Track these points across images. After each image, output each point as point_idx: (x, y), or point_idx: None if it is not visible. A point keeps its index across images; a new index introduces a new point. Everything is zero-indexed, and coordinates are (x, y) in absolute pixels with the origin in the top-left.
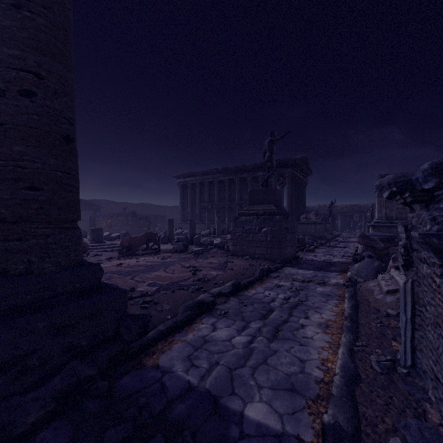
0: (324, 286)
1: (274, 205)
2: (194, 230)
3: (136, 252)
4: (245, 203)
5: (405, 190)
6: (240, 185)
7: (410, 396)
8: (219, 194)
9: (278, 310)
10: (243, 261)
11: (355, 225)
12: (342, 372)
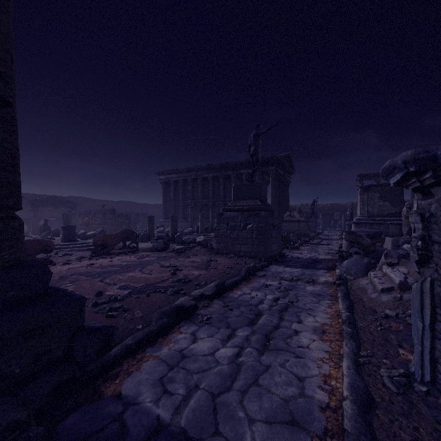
0: (314, 284)
1: (260, 200)
2: (175, 227)
3: (111, 251)
4: (229, 201)
5: (426, 168)
6: (224, 183)
7: (438, 424)
8: (203, 192)
9: (267, 313)
10: (228, 259)
11: (335, 223)
12: (353, 395)
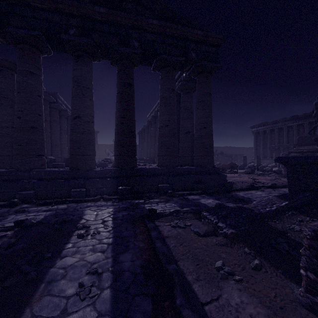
0: None
1: (317, 145)
2: (259, 162)
3: (225, 172)
4: None
5: None
6: (309, 128)
7: None
8: (288, 137)
9: None
10: None
11: None
12: None
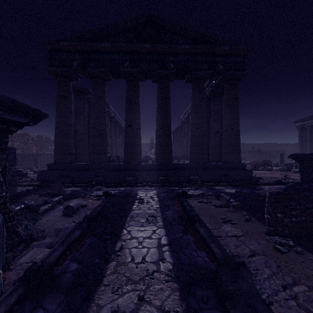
0: None
1: None
2: None
3: (258, 169)
4: None
5: None
6: None
7: None
8: None
9: None
10: None
11: None
12: None
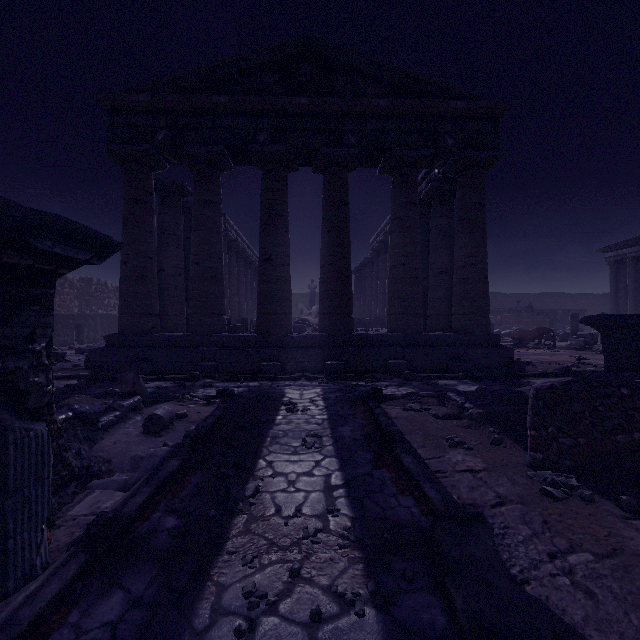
0: None
1: None
2: None
3: (527, 346)
4: None
5: None
6: None
7: None
8: None
9: None
10: None
11: None
12: None
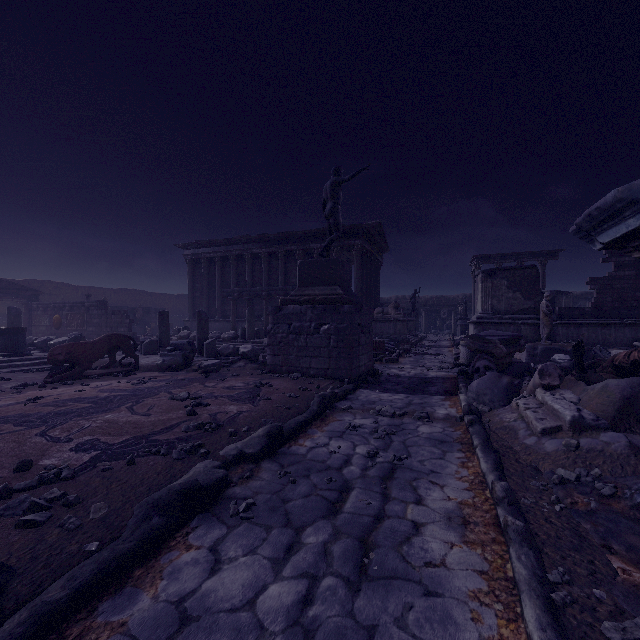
0: (430, 422)
1: (341, 287)
2: (205, 330)
3: (87, 373)
4: (293, 289)
5: None
6: (285, 263)
7: None
8: (253, 276)
9: (360, 486)
10: (290, 382)
11: (443, 324)
12: None
